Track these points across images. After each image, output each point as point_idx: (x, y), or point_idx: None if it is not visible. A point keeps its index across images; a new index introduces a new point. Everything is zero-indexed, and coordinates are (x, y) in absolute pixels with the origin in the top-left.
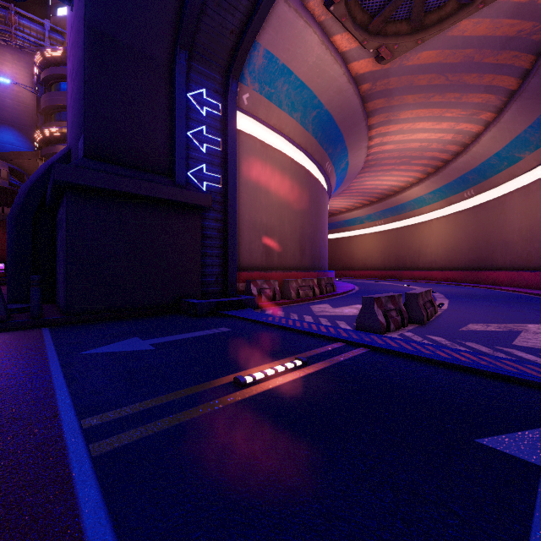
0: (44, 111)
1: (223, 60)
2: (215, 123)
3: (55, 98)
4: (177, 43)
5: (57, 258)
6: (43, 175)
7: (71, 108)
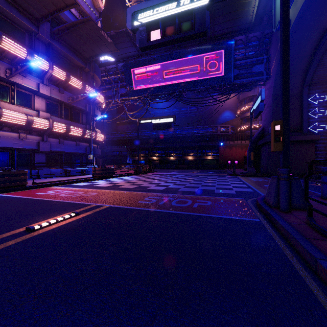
0: (240, 101)
1: (326, 79)
2: (323, 104)
3: (244, 95)
4: (303, 85)
5: (260, 160)
6: (256, 136)
7: (264, 115)
